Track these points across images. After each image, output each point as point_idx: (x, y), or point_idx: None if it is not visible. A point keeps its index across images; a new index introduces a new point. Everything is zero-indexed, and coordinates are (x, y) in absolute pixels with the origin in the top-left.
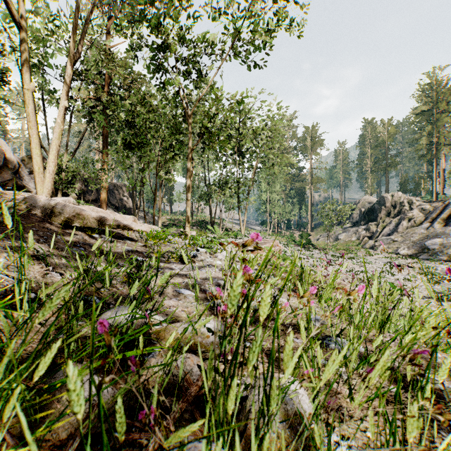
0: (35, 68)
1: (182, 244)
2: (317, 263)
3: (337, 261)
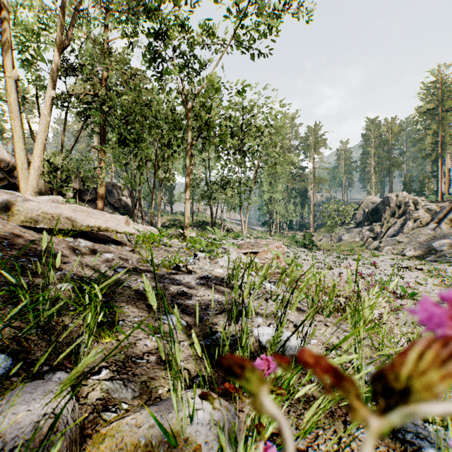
0: (28, 62)
1: (179, 247)
2: (321, 265)
3: (342, 263)
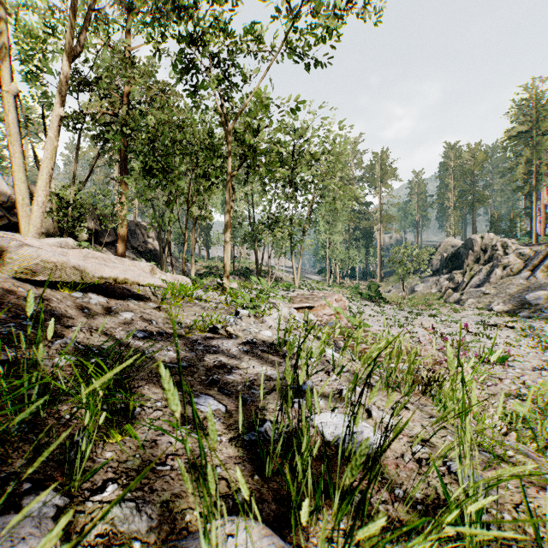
0: (33, 74)
1: (217, 301)
2: (390, 322)
3: (416, 320)
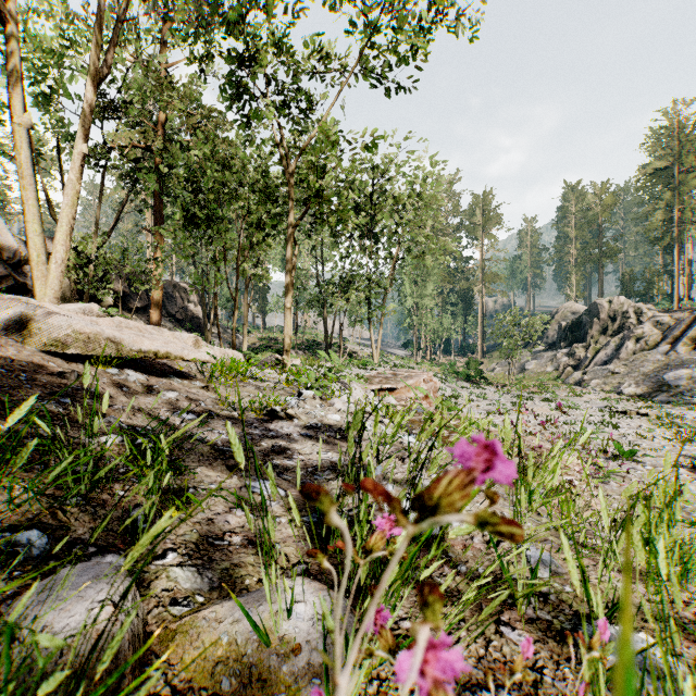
0: (45, 99)
1: (275, 381)
2: (493, 408)
3: (526, 406)
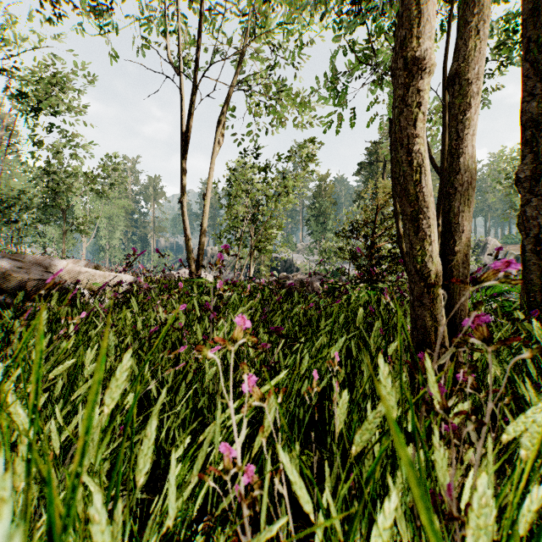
0: None
1: None
2: None
3: None
